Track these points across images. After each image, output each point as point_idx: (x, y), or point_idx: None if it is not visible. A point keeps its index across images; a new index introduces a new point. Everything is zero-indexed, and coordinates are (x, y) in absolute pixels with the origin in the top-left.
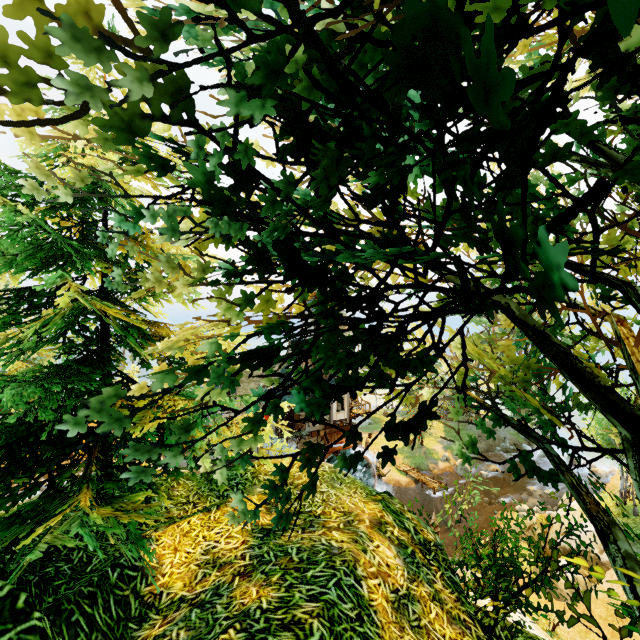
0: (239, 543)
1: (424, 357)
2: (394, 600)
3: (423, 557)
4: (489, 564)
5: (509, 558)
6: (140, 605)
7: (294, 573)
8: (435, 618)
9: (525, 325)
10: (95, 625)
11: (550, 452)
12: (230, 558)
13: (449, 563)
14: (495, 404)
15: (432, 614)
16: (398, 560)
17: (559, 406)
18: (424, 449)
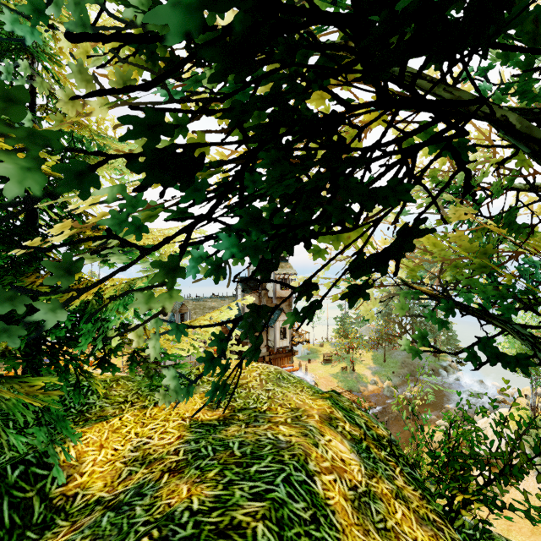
0: (174, 438)
1: (399, 183)
2: (353, 498)
3: (379, 452)
4: (444, 461)
5: (470, 453)
6: (46, 509)
7: (235, 468)
8: (402, 519)
9: (529, 139)
10: None
11: (521, 332)
12: (162, 454)
13: (406, 459)
14: (448, 295)
15: (398, 514)
16: (353, 455)
17: (521, 290)
18: (355, 374)
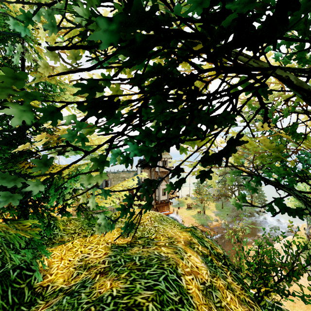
0: (102, 254)
1: (228, 114)
2: (203, 289)
3: (218, 263)
4: (255, 267)
5: (270, 263)
6: (31, 294)
7: (136, 272)
8: (230, 301)
9: (301, 89)
10: None
11: (299, 195)
12: (95, 263)
13: (233, 266)
14: (258, 173)
15: (228, 298)
16: (203, 264)
17: (299, 171)
18: (205, 215)
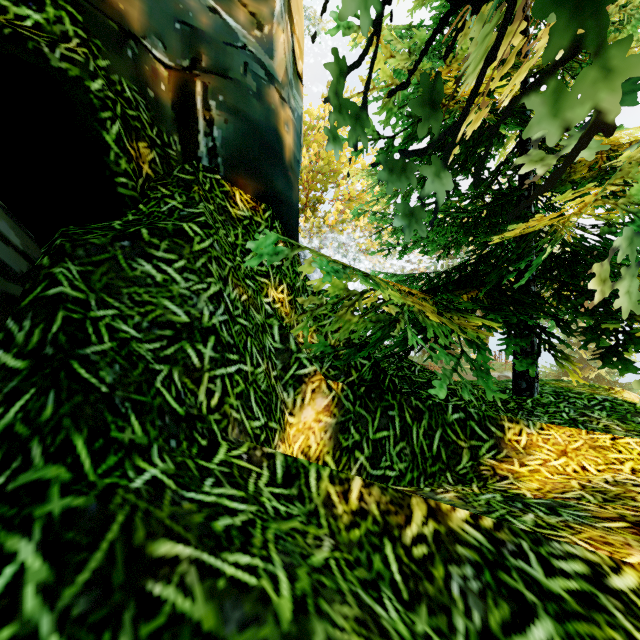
0: None
1: None
2: None
3: None
4: None
5: None
6: (470, 468)
7: None
8: None
9: None
10: (408, 437)
11: None
12: None
13: None
14: None
15: None
16: None
17: None
18: None
